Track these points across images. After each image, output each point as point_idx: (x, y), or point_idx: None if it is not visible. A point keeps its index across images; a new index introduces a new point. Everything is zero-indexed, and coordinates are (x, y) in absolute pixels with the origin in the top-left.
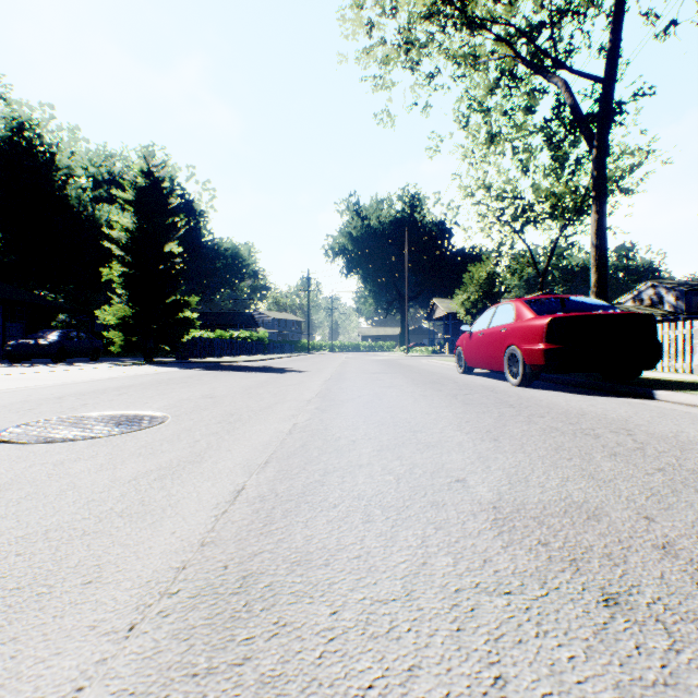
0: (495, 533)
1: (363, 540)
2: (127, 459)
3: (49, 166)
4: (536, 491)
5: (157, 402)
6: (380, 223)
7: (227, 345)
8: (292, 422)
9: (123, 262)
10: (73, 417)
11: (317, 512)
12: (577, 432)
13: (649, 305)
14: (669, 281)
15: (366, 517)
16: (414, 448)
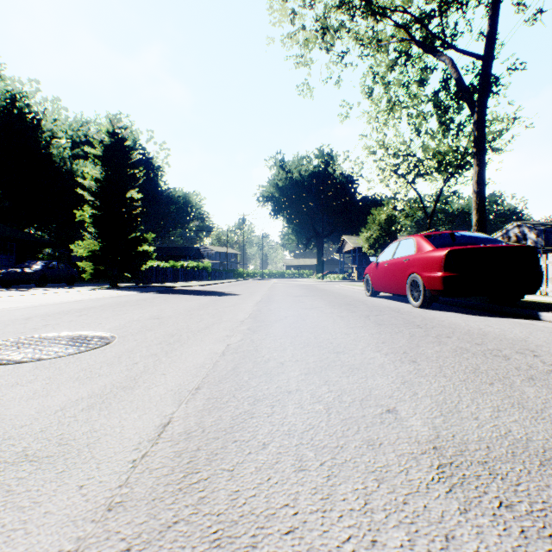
0: (447, 489)
1: (297, 500)
2: (62, 384)
3: (36, 129)
4: (472, 425)
5: (110, 323)
6: (300, 175)
7: (178, 273)
8: (226, 343)
9: (93, 205)
10: (30, 337)
11: (245, 455)
12: (486, 353)
13: (515, 241)
14: (531, 222)
15: (299, 463)
16: (340, 371)
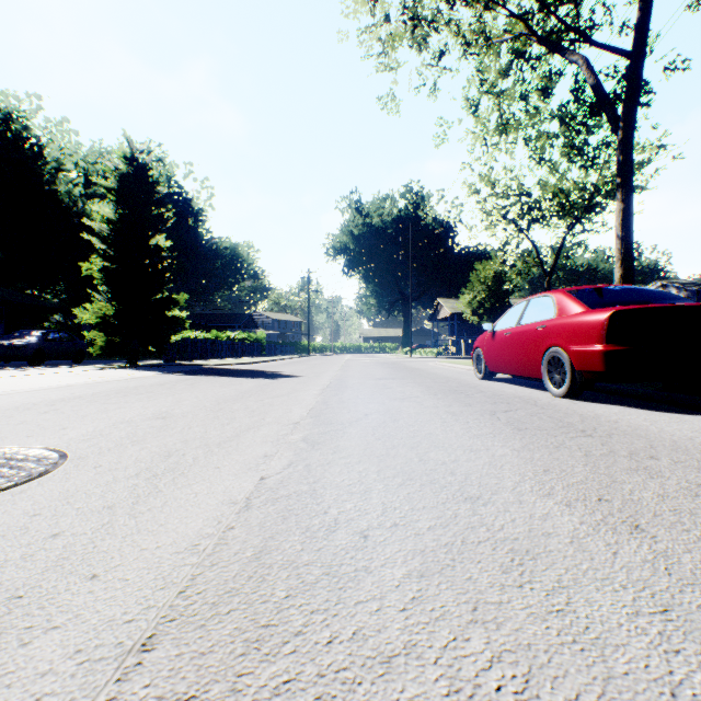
0: None
1: None
2: None
3: (37, 159)
4: None
5: (79, 428)
6: (382, 221)
7: (221, 346)
8: (259, 474)
9: (104, 255)
10: None
11: None
12: None
13: None
14: (679, 281)
15: None
16: (496, 566)
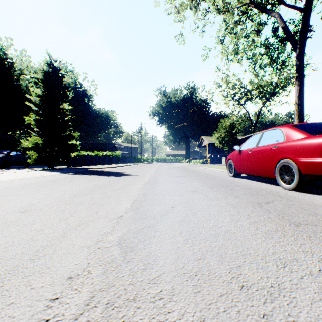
0: None
1: None
2: None
3: (10, 69)
4: None
5: None
6: (175, 100)
7: (98, 159)
8: None
9: (36, 113)
10: None
11: None
12: None
13: None
14: None
15: None
16: None
